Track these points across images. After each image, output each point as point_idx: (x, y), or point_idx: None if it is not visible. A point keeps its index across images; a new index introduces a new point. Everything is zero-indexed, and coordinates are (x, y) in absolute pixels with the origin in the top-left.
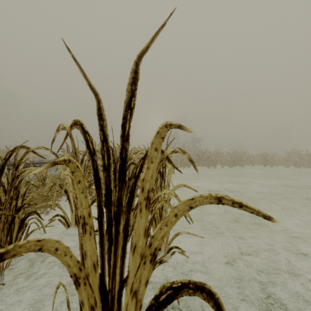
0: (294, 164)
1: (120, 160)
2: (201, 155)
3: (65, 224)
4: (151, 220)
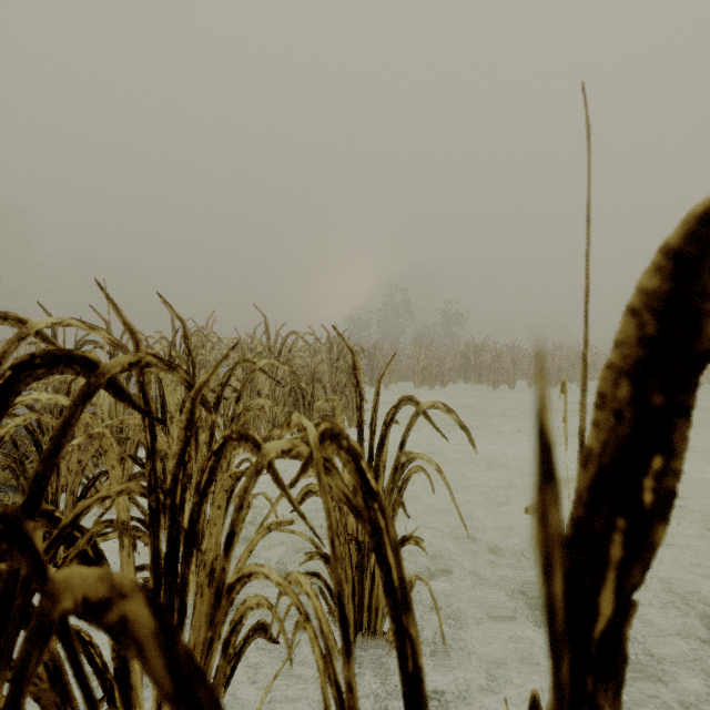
0: None
1: None
2: (474, 356)
3: None
4: None
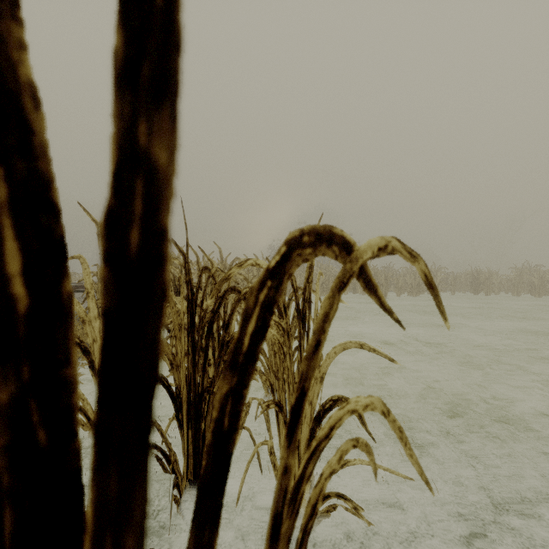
0: (530, 291)
1: (111, 275)
2: None
3: (85, 424)
4: (306, 533)
